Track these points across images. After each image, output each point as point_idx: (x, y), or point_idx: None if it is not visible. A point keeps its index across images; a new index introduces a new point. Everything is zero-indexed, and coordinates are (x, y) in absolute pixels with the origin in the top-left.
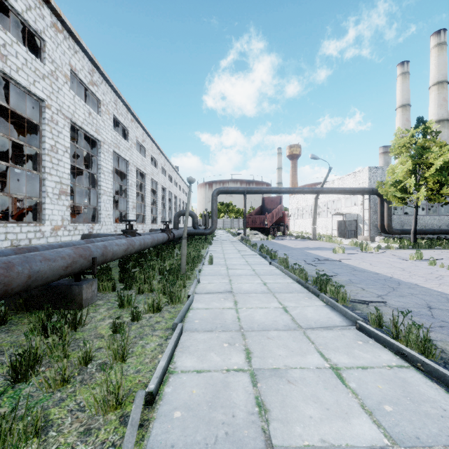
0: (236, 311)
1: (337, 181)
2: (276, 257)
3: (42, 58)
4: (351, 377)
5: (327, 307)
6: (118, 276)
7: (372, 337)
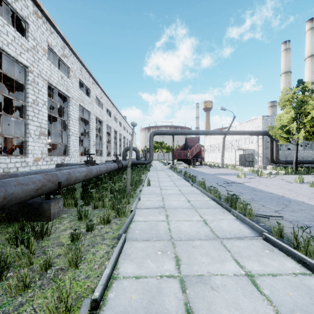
0: (167, 223)
1: (238, 126)
2: (196, 181)
3: (26, 36)
4: (264, 283)
5: (237, 220)
6: (80, 195)
7: (276, 246)
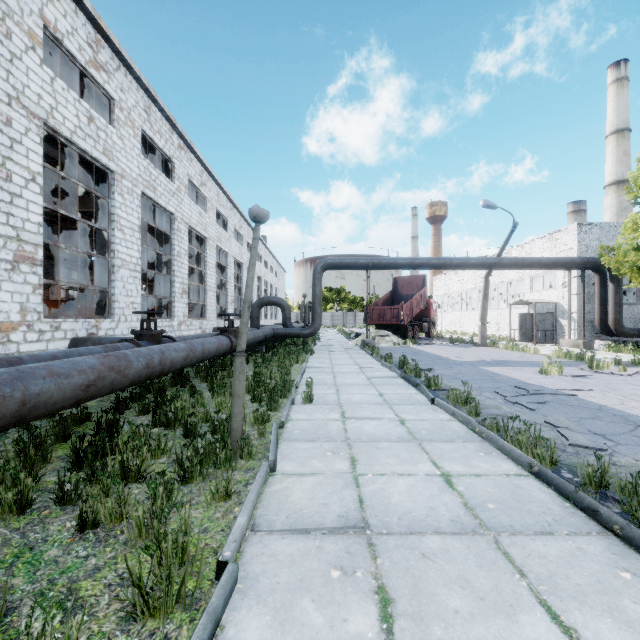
0: None
1: (516, 249)
2: (440, 386)
3: None
4: None
5: None
6: (70, 450)
7: None
